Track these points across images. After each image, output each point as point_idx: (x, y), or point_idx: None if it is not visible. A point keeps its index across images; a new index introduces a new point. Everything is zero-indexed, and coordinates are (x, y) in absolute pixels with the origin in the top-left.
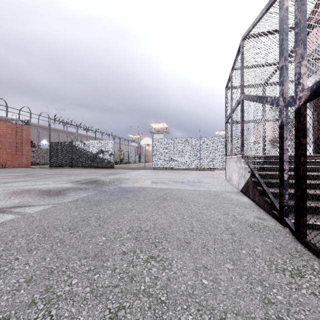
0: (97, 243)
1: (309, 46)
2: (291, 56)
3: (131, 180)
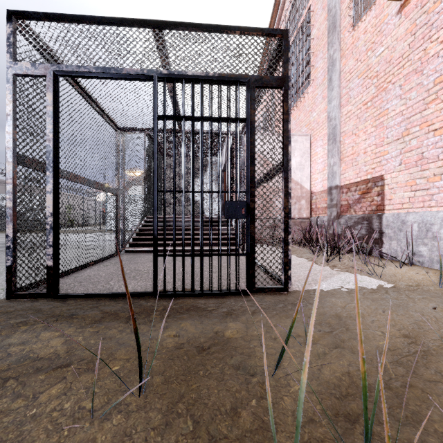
0: (4, 260)
1: (198, 140)
2: None
3: (60, 241)
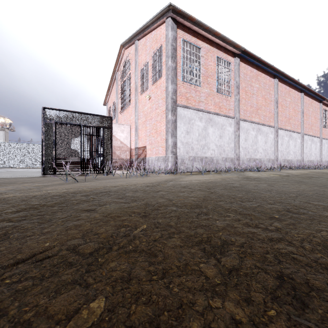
0: None
1: None
2: (104, 105)
3: None
